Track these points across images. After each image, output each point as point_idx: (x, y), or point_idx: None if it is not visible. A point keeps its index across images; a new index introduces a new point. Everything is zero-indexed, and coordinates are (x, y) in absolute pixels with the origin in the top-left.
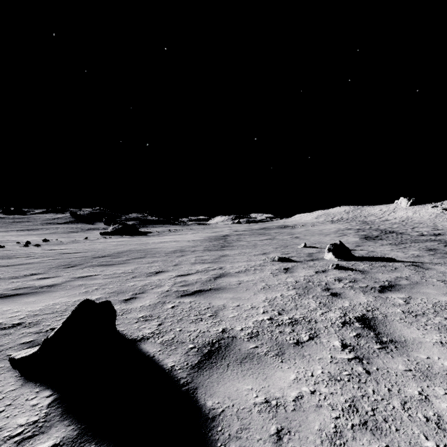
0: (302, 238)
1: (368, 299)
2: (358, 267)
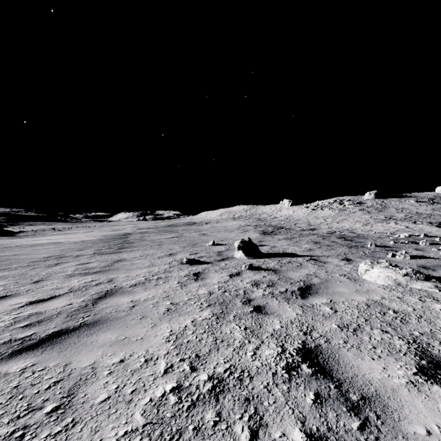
0: (209, 235)
1: (297, 312)
2: (269, 266)
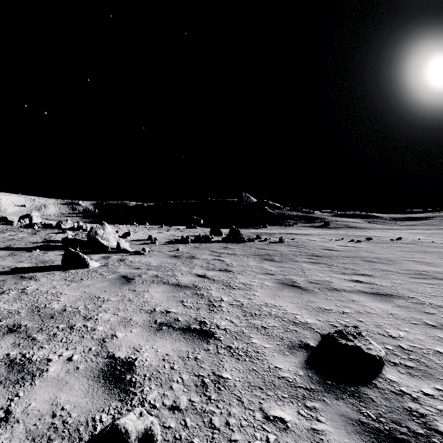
0: None
1: None
2: None
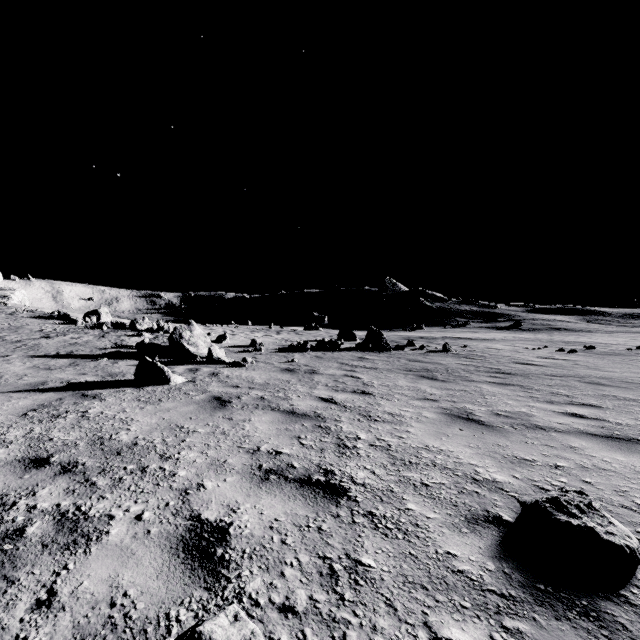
0: None
1: None
2: None
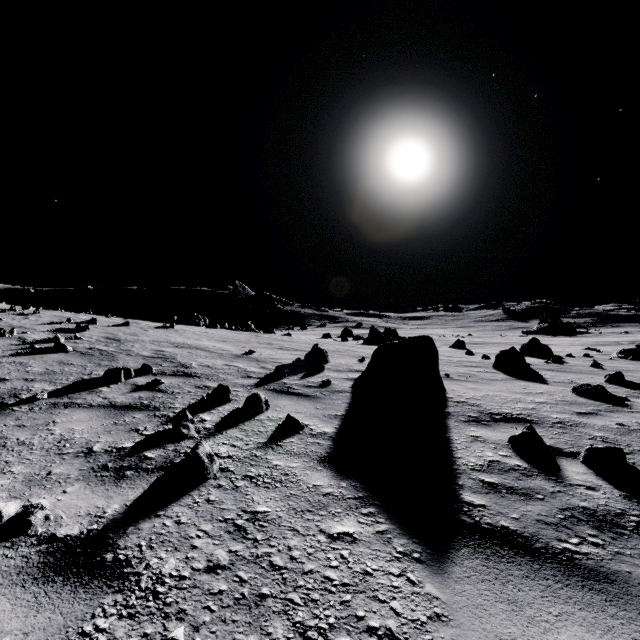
0: None
1: None
2: None
